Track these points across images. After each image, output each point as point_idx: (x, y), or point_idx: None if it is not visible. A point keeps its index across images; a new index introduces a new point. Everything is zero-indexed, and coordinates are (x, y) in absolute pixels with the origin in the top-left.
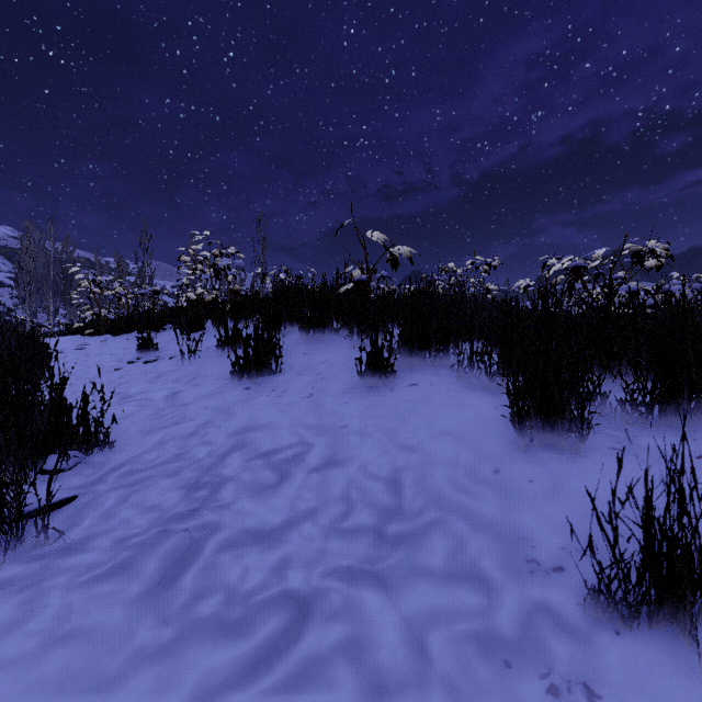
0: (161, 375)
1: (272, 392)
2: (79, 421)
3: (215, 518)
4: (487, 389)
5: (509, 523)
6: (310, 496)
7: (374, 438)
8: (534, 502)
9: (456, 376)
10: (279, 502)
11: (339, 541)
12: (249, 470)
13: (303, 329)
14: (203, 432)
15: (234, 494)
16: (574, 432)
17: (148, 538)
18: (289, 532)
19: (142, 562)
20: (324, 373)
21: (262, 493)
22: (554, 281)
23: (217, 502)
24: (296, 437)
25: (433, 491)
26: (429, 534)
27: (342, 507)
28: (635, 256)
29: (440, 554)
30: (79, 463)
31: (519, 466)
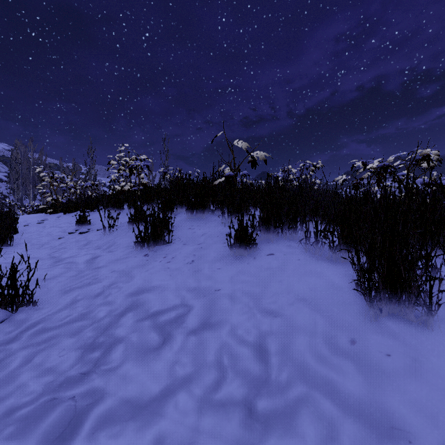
0: (88, 243)
1: (164, 258)
2: (6, 286)
3: (101, 383)
4: (330, 260)
5: (377, 407)
6: (187, 360)
7: (242, 302)
8: (398, 381)
9: (304, 248)
10: (159, 367)
11: (211, 417)
12: (138, 330)
13: (188, 210)
14: (107, 293)
15: (122, 356)
16: (421, 306)
17: (35, 408)
18: (165, 403)
19: (19, 443)
20: (203, 243)
21: (146, 355)
22: (363, 176)
23: (106, 365)
24: (179, 298)
25: (297, 361)
26: (298, 415)
27: (215, 374)
28: (424, 158)
29: (312, 443)
30: (4, 320)
31: (373, 337)
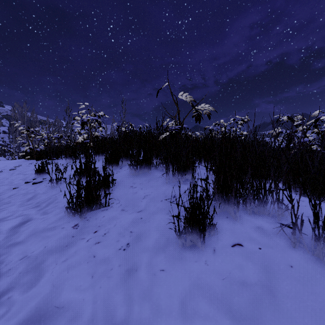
0: (33, 197)
1: (94, 233)
2: None
3: None
4: None
5: None
6: None
7: None
8: None
9: (292, 241)
10: None
11: None
12: None
13: (131, 166)
14: None
15: None
16: None
17: None
18: None
19: None
20: (143, 211)
21: None
22: (297, 129)
23: None
24: None
25: None
26: None
27: None
28: None
29: None
30: None
31: None
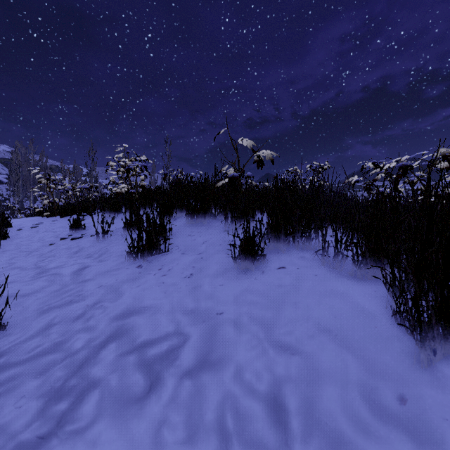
0: (79, 250)
1: (159, 270)
2: None
3: None
4: (353, 276)
5: None
6: (179, 419)
7: (249, 331)
8: None
9: (321, 261)
10: (141, 430)
11: None
12: (119, 369)
13: (188, 215)
14: (89, 315)
15: (94, 409)
16: None
17: None
18: None
19: None
20: (203, 253)
21: (126, 409)
22: (376, 178)
23: (72, 424)
24: (173, 324)
25: (328, 429)
26: None
27: (215, 445)
28: (446, 158)
29: None
30: None
31: (430, 394)
